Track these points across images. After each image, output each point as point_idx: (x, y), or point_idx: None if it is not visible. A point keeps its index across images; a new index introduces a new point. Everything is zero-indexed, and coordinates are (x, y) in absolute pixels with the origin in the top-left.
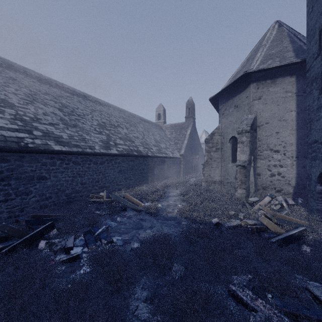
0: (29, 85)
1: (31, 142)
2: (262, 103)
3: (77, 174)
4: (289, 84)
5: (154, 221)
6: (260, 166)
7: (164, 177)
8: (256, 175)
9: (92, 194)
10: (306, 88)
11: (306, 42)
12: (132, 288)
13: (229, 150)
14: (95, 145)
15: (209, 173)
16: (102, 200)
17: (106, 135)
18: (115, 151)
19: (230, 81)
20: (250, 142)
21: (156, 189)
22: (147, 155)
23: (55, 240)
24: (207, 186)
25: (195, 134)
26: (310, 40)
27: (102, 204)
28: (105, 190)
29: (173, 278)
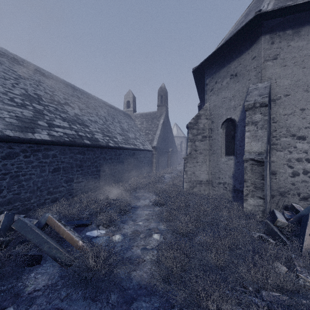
0: None
1: None
2: (280, 66)
3: None
4: None
5: None
6: (276, 161)
7: (133, 174)
8: (270, 175)
9: None
10: None
11: None
12: None
13: (222, 138)
14: None
15: (193, 170)
16: None
17: (34, 110)
18: (45, 136)
19: None
20: (267, 121)
21: (119, 196)
22: (107, 145)
23: None
24: (190, 188)
25: (168, 124)
26: None
27: None
28: (5, 212)
29: None
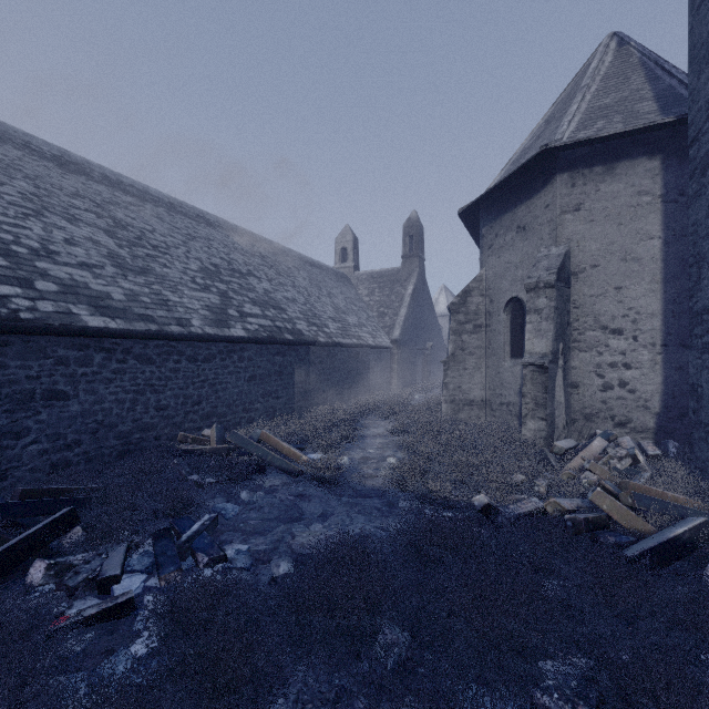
0: (36, 175)
1: (29, 308)
2: (584, 221)
3: (146, 385)
4: (646, 176)
5: (332, 499)
6: (578, 367)
7: (356, 391)
8: (569, 388)
9: (184, 433)
10: (685, 185)
11: (684, 79)
12: (267, 701)
13: (505, 329)
14: (193, 316)
15: (459, 383)
16: (206, 449)
17: (220, 293)
18: (241, 332)
19: (507, 171)
20: (556, 309)
21: (337, 419)
22: (316, 340)
23: (75, 556)
24: (453, 413)
25: (425, 294)
26: (699, 70)
27: (207, 457)
28: (215, 425)
29: (381, 668)
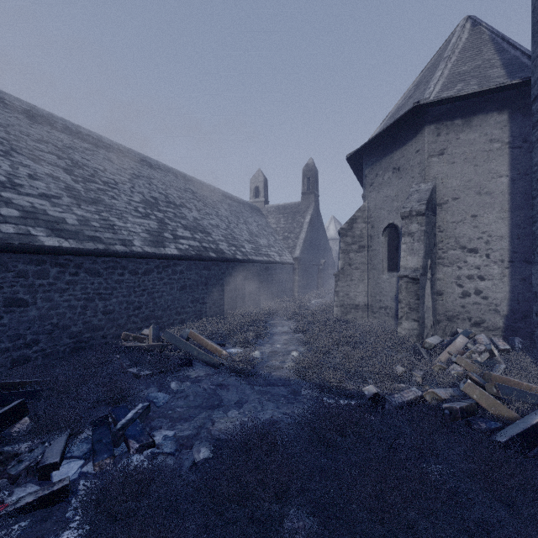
0: (8, 124)
1: None
2: (447, 163)
3: (95, 294)
4: (496, 127)
5: (246, 388)
6: (442, 278)
7: (266, 297)
8: (435, 295)
9: (127, 332)
10: (527, 134)
11: (525, 50)
12: None
13: (383, 248)
14: (135, 238)
15: (347, 291)
16: (144, 346)
17: (157, 220)
18: (174, 250)
19: (385, 125)
20: (425, 233)
21: (251, 320)
22: (235, 258)
23: (21, 444)
24: (342, 315)
25: (319, 222)
26: None
27: (144, 352)
28: (152, 325)
29: None
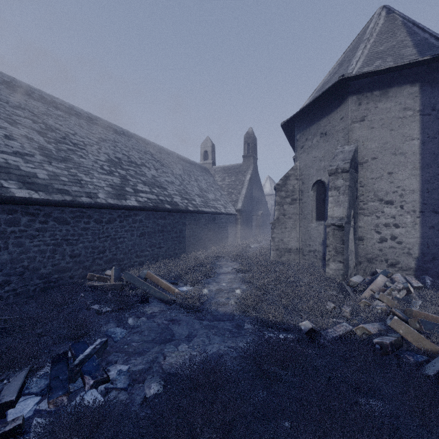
0: None
1: None
2: (367, 128)
3: (63, 240)
4: (409, 97)
5: (195, 323)
6: (363, 226)
7: (213, 242)
8: (357, 240)
9: (92, 273)
10: (436, 103)
11: (433, 33)
12: None
13: (312, 201)
14: (99, 191)
15: (281, 237)
16: (106, 285)
17: (120, 176)
18: (134, 202)
19: (314, 97)
20: (349, 187)
21: (201, 262)
22: (187, 209)
23: None
24: (278, 257)
25: (258, 180)
26: None
27: (106, 291)
28: (114, 267)
29: None
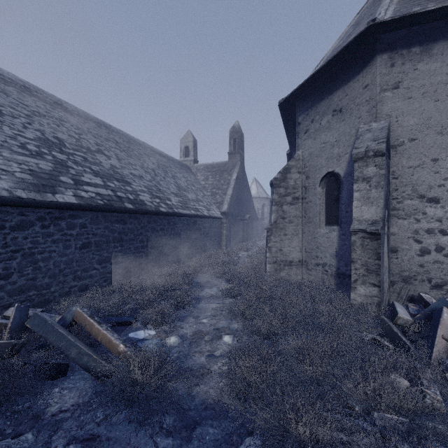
0: None
1: None
2: (402, 98)
3: None
4: None
5: (141, 443)
6: (397, 233)
7: (193, 252)
8: (389, 253)
9: None
10: None
11: None
12: None
13: (320, 200)
14: (2, 177)
15: (280, 247)
16: None
17: (55, 161)
18: (71, 198)
19: None
20: (385, 177)
21: (174, 282)
22: (158, 210)
23: None
24: (275, 272)
25: (245, 180)
26: None
27: None
28: (16, 305)
29: None
